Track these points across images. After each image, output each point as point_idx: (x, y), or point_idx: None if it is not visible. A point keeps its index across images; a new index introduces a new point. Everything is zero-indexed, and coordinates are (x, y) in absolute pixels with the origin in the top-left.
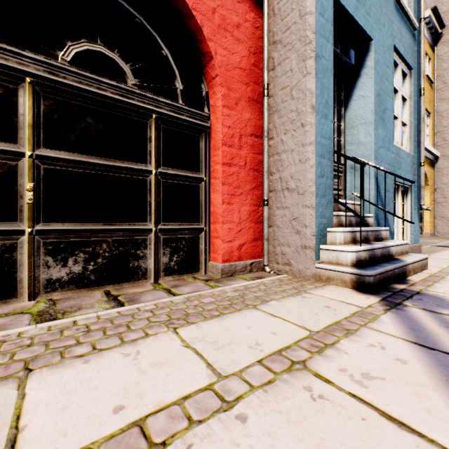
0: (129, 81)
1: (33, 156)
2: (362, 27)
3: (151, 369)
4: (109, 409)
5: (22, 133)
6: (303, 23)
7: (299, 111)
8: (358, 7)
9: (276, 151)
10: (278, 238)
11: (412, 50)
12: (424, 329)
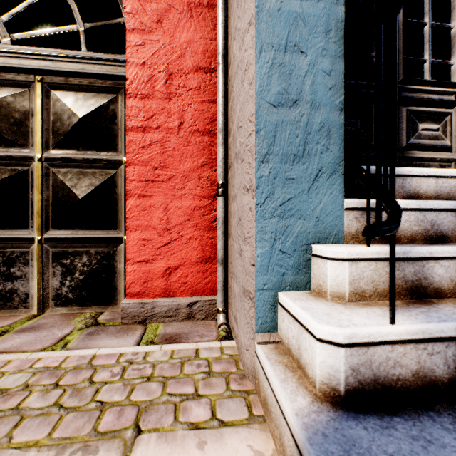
0: (1, 39)
1: None
2: None
3: None
4: None
5: None
6: None
7: None
8: None
9: (231, 85)
10: (232, 260)
11: None
12: None
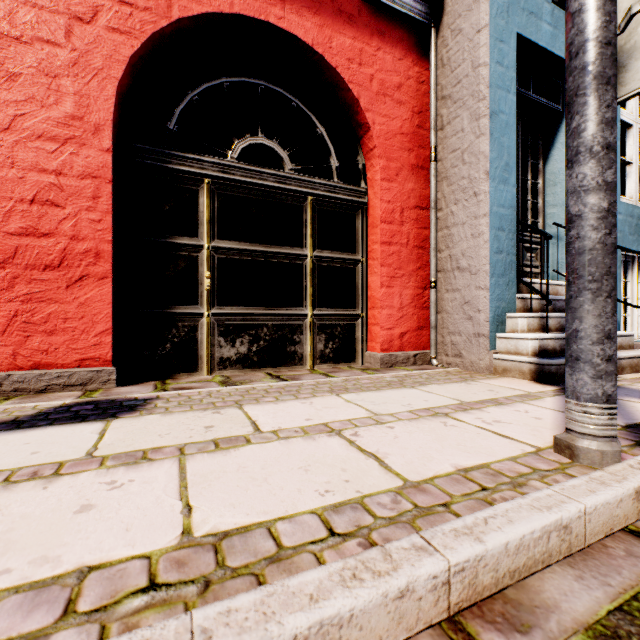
0: (286, 167)
1: (210, 247)
2: (563, 58)
3: (324, 409)
4: (302, 419)
5: (202, 228)
6: (476, 76)
7: (472, 178)
8: (556, 35)
9: (444, 225)
10: (448, 325)
11: None
12: None
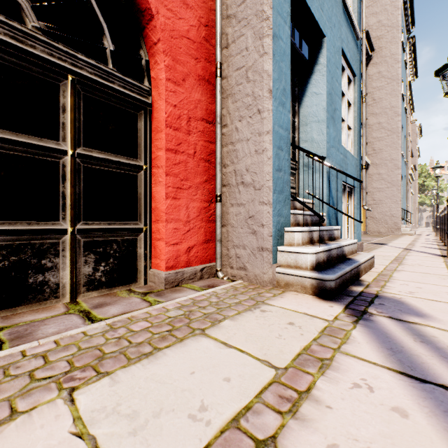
0: (28, 21)
1: None
2: (316, 20)
3: None
4: None
5: None
6: None
7: (256, 95)
8: None
9: (230, 141)
10: (233, 239)
11: (356, 58)
12: (403, 347)
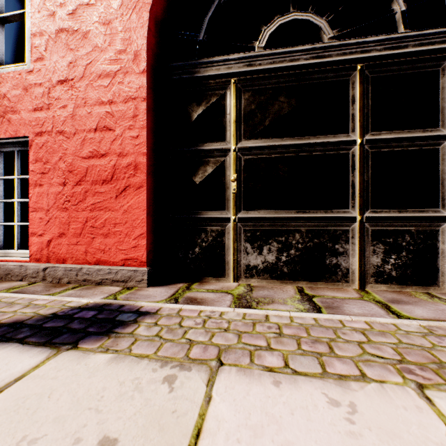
0: (325, 37)
1: (236, 149)
2: None
3: None
4: None
5: (228, 131)
6: None
7: None
8: None
9: None
10: None
11: None
12: None
